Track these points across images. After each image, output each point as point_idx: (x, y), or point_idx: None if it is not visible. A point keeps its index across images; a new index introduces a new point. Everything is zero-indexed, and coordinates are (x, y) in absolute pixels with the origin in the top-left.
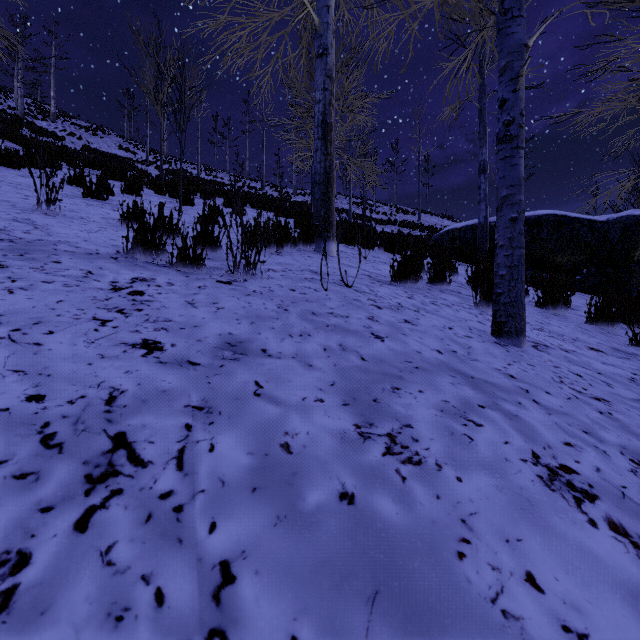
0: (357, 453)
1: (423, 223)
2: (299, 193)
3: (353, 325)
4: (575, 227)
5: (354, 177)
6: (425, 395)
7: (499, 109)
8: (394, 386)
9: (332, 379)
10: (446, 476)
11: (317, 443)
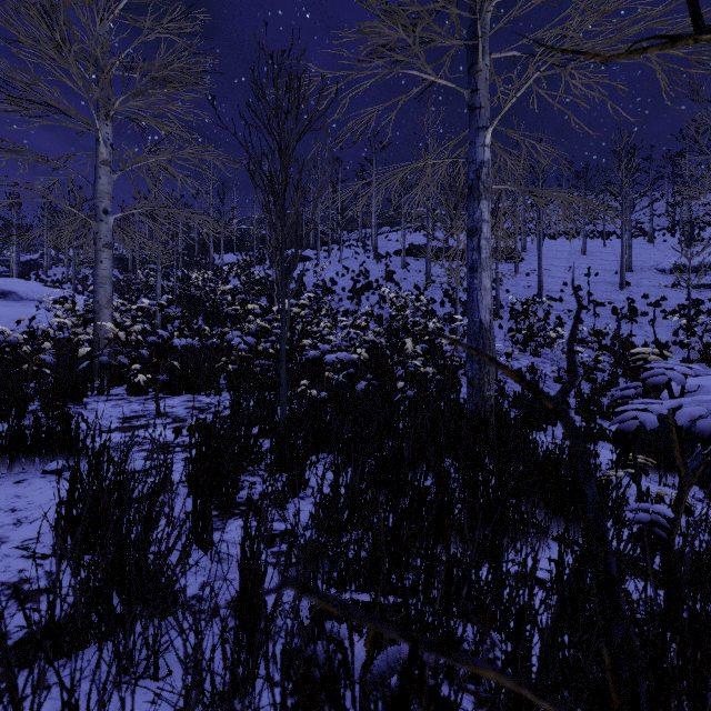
0: None
1: None
2: None
3: None
4: None
5: None
6: None
7: None
8: None
9: None
10: None
11: None
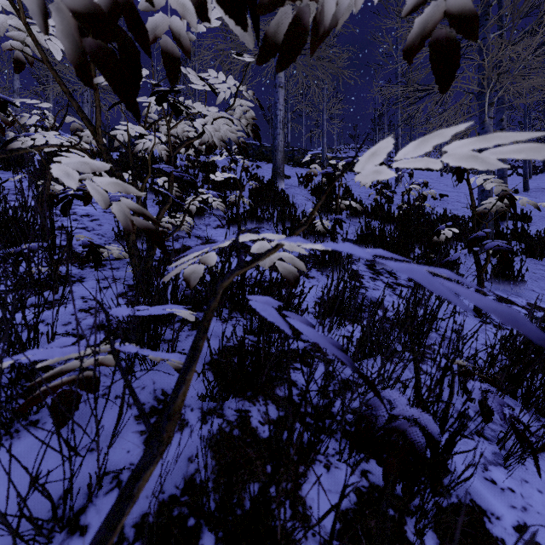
0: None
1: None
2: None
3: None
4: None
5: None
6: None
7: None
8: None
9: None
10: None
11: None
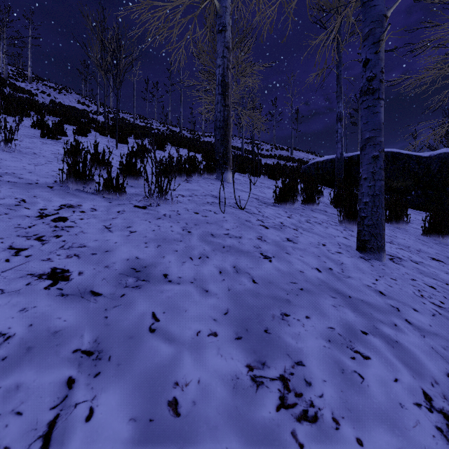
0: (250, 409)
1: (294, 157)
2: (206, 135)
3: (245, 245)
4: (406, 161)
5: (245, 124)
6: (312, 321)
7: (363, 67)
8: (283, 312)
9: (226, 306)
10: (345, 438)
11: (208, 396)
